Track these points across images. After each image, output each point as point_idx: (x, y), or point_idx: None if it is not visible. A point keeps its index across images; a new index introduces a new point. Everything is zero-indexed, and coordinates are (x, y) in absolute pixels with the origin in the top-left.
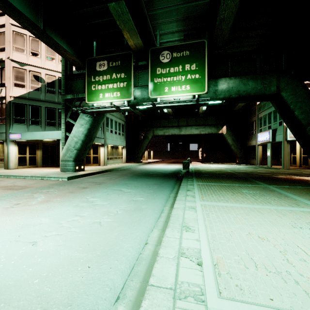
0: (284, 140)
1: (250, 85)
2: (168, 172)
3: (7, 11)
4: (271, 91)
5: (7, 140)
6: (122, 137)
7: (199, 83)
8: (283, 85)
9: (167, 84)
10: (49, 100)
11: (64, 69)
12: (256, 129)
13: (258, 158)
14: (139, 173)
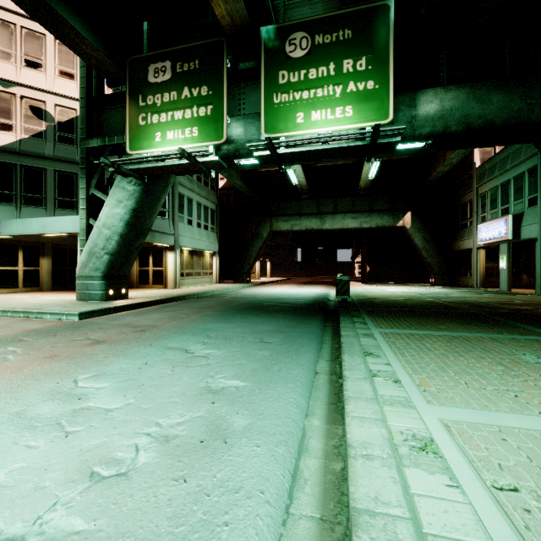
0: None
1: (493, 101)
2: (302, 302)
3: None
4: None
5: None
6: (212, 235)
7: (374, 100)
8: None
9: (301, 106)
10: (62, 158)
11: (85, 85)
12: (474, 216)
13: (479, 274)
14: (241, 303)
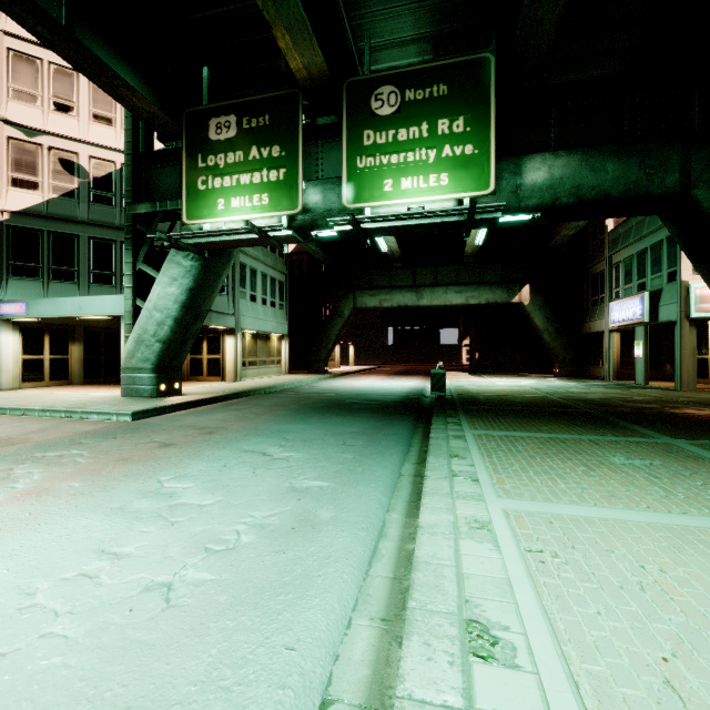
0: (682, 317)
1: (608, 170)
2: (391, 399)
3: None
4: (665, 186)
5: None
6: (280, 313)
7: (474, 166)
8: (698, 168)
9: (390, 172)
10: (98, 222)
11: (131, 139)
12: (607, 291)
13: (612, 363)
14: (318, 400)
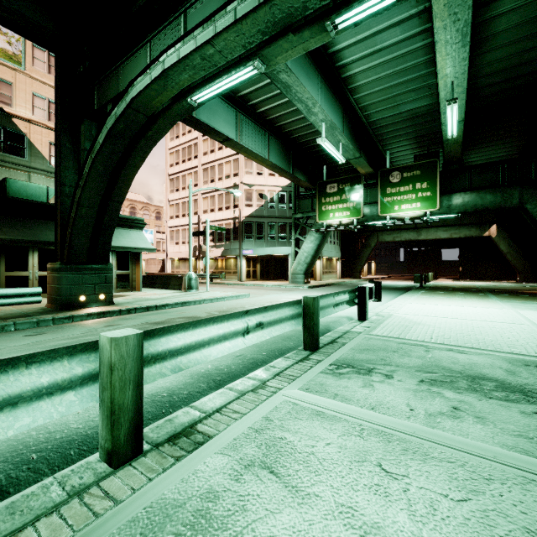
0: None
1: (488, 198)
2: (398, 287)
3: (278, 172)
4: (512, 204)
5: (240, 255)
6: (337, 247)
7: (430, 200)
8: (526, 197)
9: (397, 202)
10: (271, 216)
11: (294, 190)
12: None
13: None
14: None
